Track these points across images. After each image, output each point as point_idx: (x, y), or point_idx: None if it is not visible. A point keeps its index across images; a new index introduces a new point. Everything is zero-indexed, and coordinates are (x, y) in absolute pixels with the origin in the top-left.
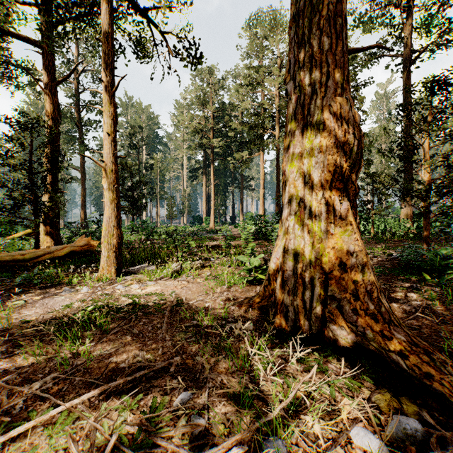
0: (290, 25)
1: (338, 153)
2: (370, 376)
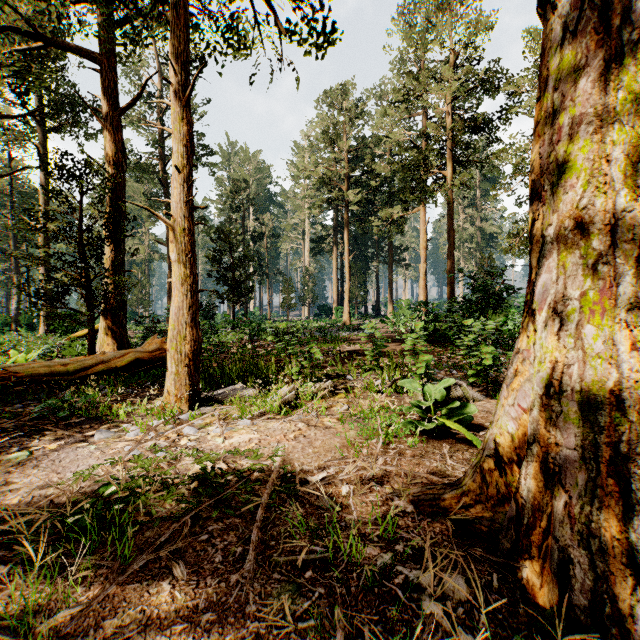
0: None
1: None
2: None
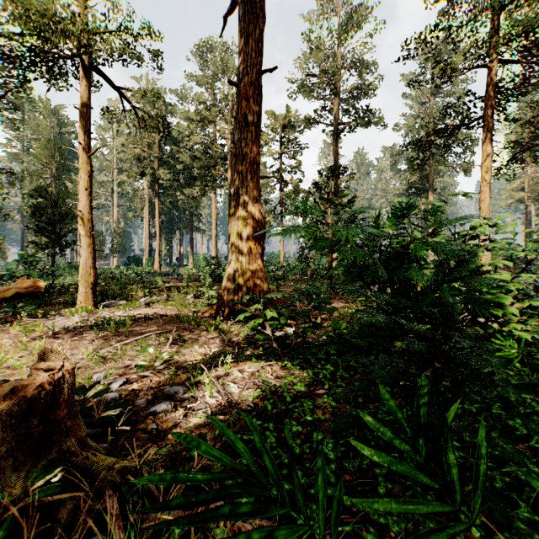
0: (232, 157)
1: (254, 231)
2: None
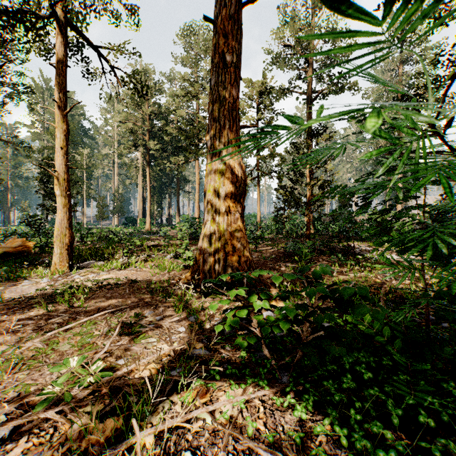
0: (209, 105)
1: (233, 187)
2: None
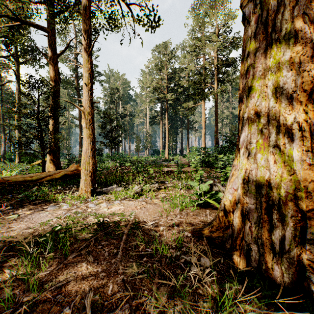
0: None
1: None
2: None
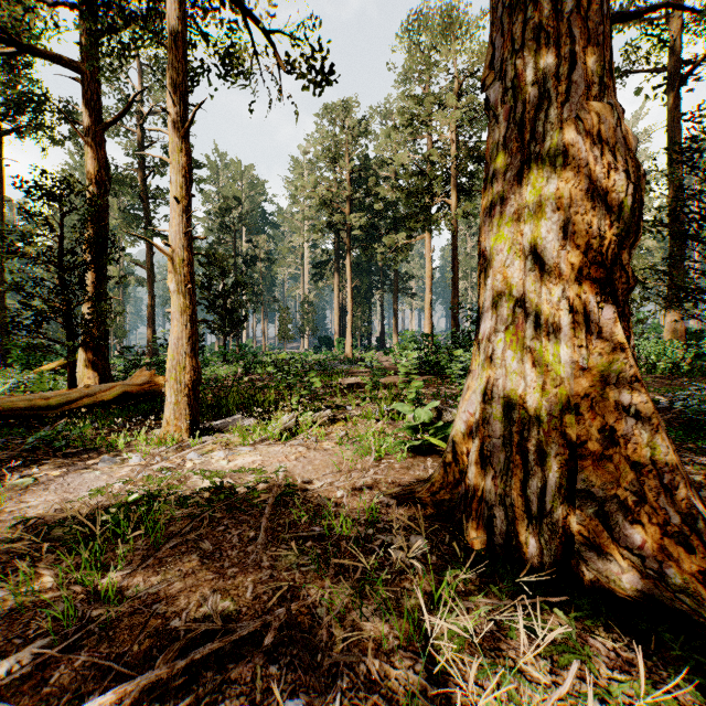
0: None
1: (595, 209)
2: (692, 679)
